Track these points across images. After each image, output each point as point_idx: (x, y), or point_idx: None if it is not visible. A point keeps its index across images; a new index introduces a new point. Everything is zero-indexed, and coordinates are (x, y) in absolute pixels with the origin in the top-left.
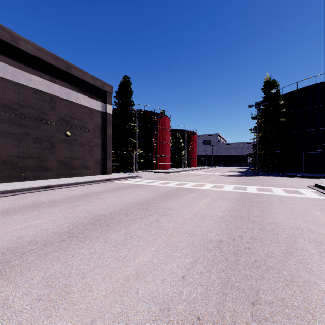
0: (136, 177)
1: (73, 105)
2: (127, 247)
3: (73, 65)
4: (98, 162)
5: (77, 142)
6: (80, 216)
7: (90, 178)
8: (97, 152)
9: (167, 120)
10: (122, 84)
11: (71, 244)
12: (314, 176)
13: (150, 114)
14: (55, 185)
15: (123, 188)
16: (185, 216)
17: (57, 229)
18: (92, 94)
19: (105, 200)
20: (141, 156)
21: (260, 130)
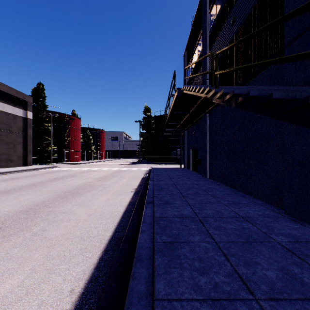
0: (56, 167)
1: (0, 113)
2: (73, 180)
3: (1, 82)
4: (20, 157)
5: (4, 142)
6: (48, 178)
7: (20, 168)
8: (19, 149)
9: (79, 121)
10: (36, 89)
11: (56, 181)
12: (162, 163)
13: (63, 115)
14: (2, 172)
15: (54, 172)
16: (90, 176)
17: (45, 180)
18: (15, 104)
19: (51, 175)
20: (56, 151)
21: (141, 136)
